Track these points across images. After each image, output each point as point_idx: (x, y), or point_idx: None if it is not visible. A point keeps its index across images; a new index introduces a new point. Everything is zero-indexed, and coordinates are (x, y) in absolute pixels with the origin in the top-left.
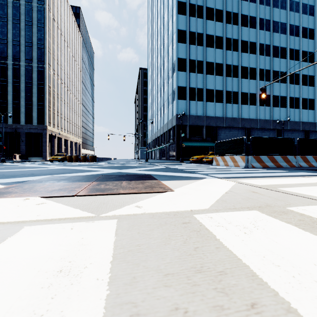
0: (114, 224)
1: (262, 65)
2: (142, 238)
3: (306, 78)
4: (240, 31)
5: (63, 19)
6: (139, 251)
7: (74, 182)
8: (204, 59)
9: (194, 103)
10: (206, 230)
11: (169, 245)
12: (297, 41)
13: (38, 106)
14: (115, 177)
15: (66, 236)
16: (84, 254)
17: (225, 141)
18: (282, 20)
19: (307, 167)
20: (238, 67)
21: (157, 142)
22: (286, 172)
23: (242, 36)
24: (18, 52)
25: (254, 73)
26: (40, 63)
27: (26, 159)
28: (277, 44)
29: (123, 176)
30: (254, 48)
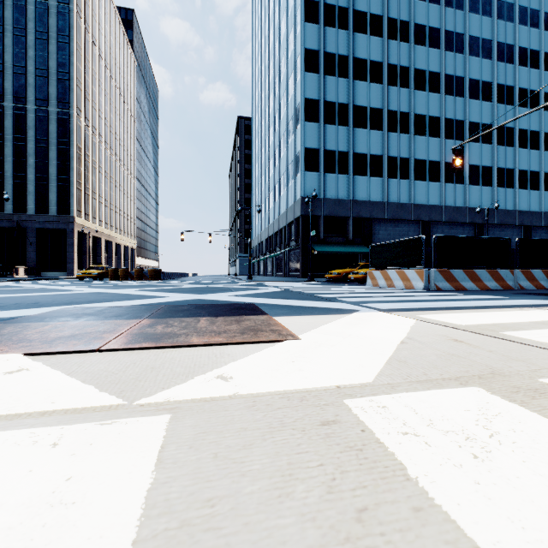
0: (160, 430)
1: (450, 112)
2: (222, 477)
3: (525, 135)
4: (413, 53)
5: (103, 30)
6: (210, 528)
7: (107, 319)
8: (351, 101)
9: (333, 177)
10: (378, 446)
11: (291, 502)
12: (511, 72)
13: (59, 182)
14: (189, 308)
15: (29, 472)
16: (51, 544)
17: (389, 244)
18: (485, 35)
19: (533, 290)
20: (410, 116)
21: (268, 245)
22: (500, 298)
23: (417, 62)
24: (23, 87)
25: (437, 126)
26: (62, 107)
27: (36, 276)
28: (476, 76)
29: (203, 307)
30: (436, 83)
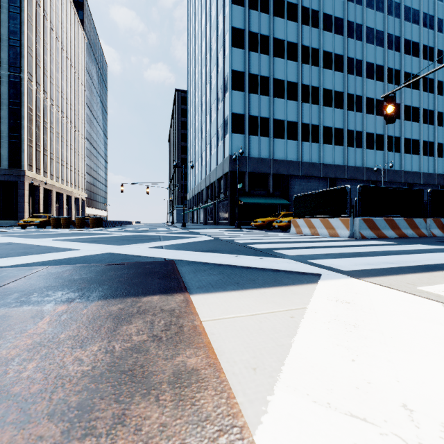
0: None
1: (351, 89)
2: None
3: (409, 110)
4: (322, 37)
5: (54, 6)
6: None
7: None
8: (271, 75)
9: (256, 139)
10: None
11: None
12: (398, 58)
13: (11, 138)
14: (70, 275)
15: None
16: None
17: (312, 194)
18: (378, 27)
19: None
20: (319, 90)
21: (200, 198)
22: None
23: (325, 45)
24: None
25: (341, 99)
26: (13, 70)
27: None
28: (372, 60)
29: (95, 272)
30: (340, 64)
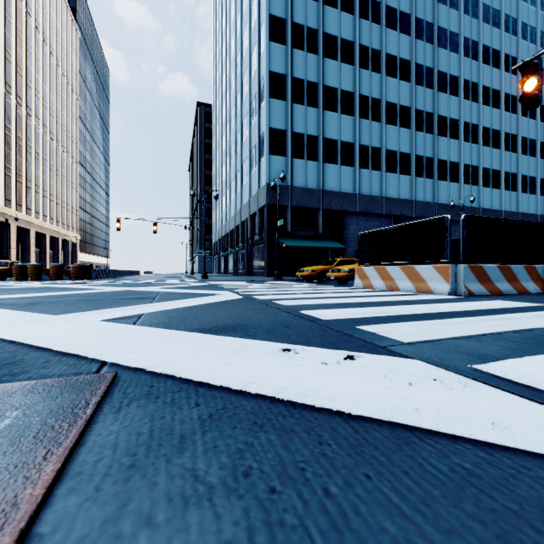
0: None
1: (420, 104)
2: None
3: (488, 134)
4: (385, 36)
5: None
6: None
7: None
8: (321, 80)
9: (301, 163)
10: None
11: None
12: (476, 69)
13: None
14: None
15: None
16: None
17: (388, 230)
18: (452, 28)
19: None
20: (381, 103)
21: (229, 241)
22: None
23: (388, 47)
24: None
25: (408, 117)
26: None
27: None
28: (445, 69)
29: None
30: (407, 71)
